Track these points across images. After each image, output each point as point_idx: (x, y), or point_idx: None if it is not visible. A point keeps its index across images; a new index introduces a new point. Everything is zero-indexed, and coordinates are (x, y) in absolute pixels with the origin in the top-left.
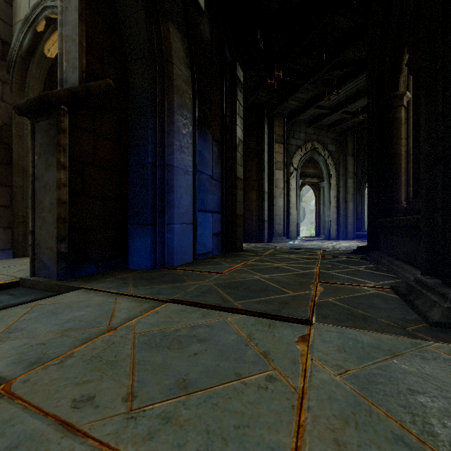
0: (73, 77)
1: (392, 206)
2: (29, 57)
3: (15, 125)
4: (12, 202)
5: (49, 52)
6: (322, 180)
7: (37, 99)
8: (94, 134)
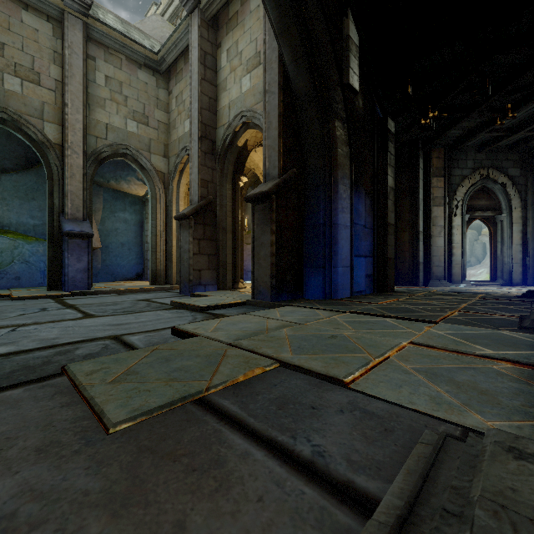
0: (274, 173)
1: None
2: (227, 149)
3: (219, 198)
4: (216, 252)
5: (240, 143)
6: (499, 213)
7: (261, 194)
8: (286, 208)
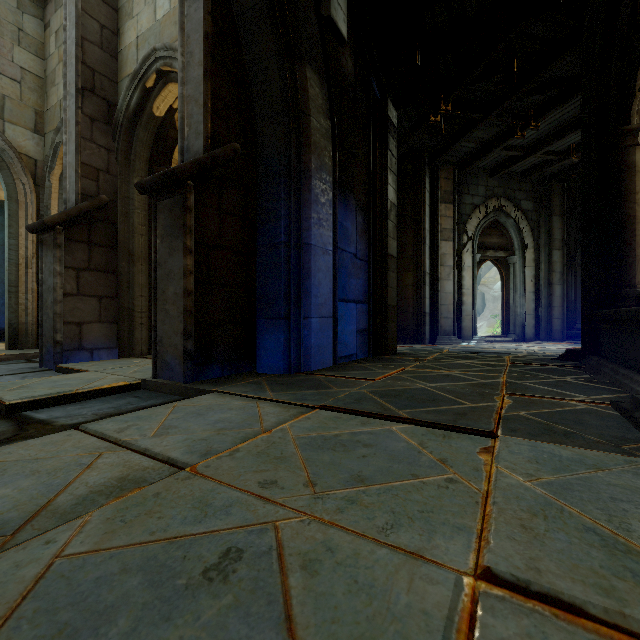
0: (196, 145)
1: (621, 291)
2: (136, 118)
3: (121, 200)
4: (117, 292)
5: (158, 110)
6: (512, 254)
7: (164, 175)
8: (219, 211)
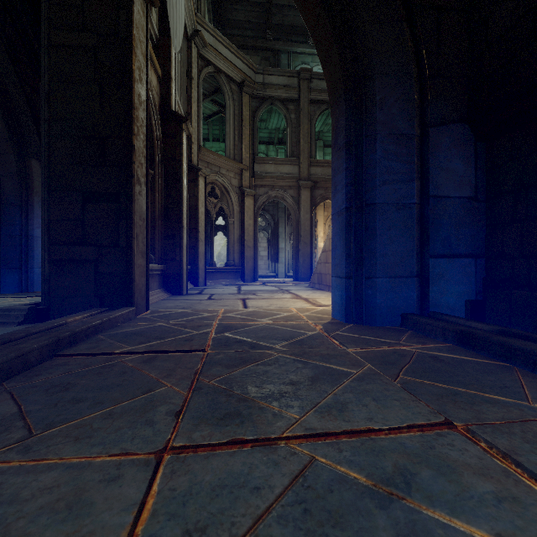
0: None
1: None
2: None
3: None
4: None
5: None
6: None
7: None
8: None
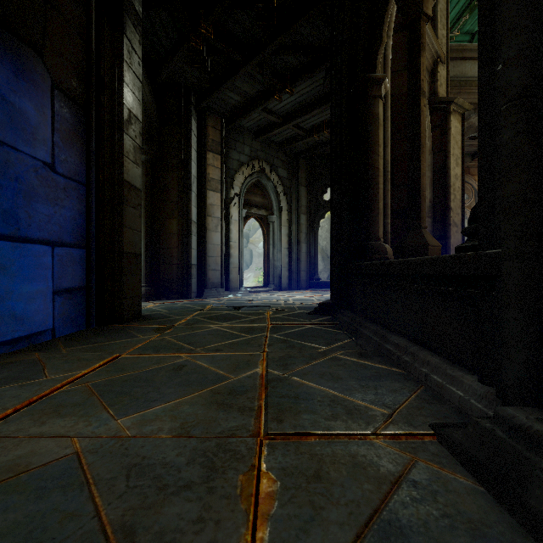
0: None
1: (369, 243)
2: None
3: None
4: None
5: None
6: (271, 213)
7: None
8: None
